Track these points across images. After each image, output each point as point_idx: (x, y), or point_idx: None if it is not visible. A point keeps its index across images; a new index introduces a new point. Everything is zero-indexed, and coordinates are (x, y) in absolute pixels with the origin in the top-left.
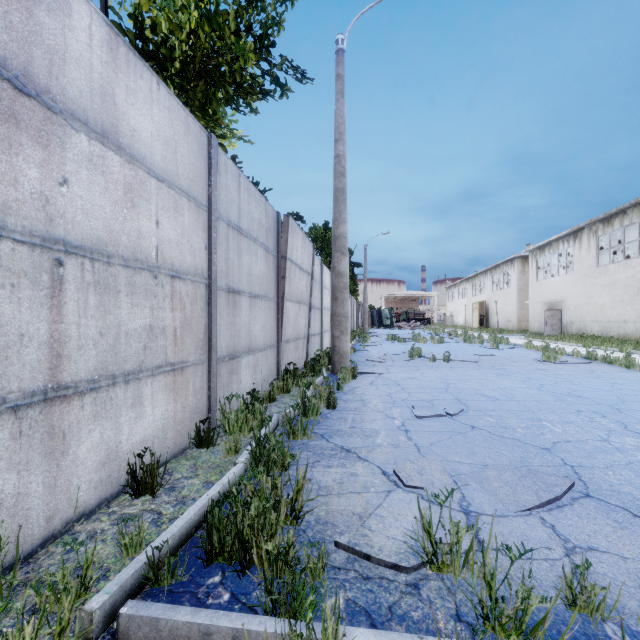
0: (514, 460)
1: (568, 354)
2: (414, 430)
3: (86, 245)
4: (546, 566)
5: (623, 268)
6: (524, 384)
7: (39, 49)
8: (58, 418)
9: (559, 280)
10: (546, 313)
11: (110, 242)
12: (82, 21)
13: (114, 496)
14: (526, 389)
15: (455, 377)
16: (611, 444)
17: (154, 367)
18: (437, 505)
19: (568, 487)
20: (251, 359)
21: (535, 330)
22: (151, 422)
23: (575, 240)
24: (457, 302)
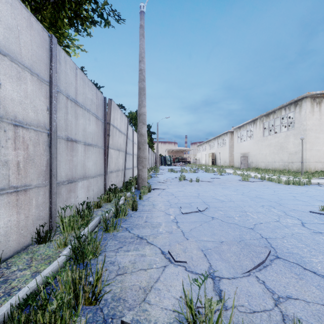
0: (236, 237)
1: (252, 177)
2: (181, 221)
3: None
4: (266, 317)
5: (274, 137)
6: (235, 192)
7: None
8: None
9: (247, 143)
10: (241, 158)
11: None
12: None
13: None
14: (236, 195)
15: (202, 190)
16: (281, 223)
17: None
18: (195, 274)
19: (268, 254)
20: (85, 182)
21: (237, 166)
22: None
23: (254, 124)
24: (202, 153)
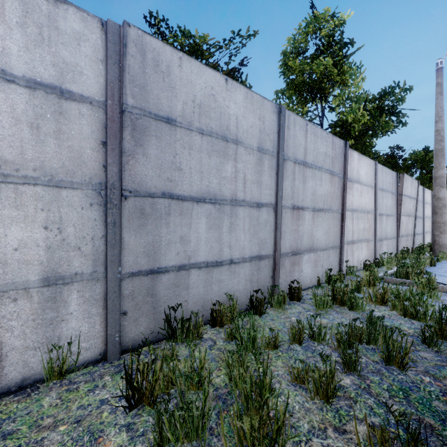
0: None
1: None
2: None
3: (355, 209)
4: None
5: None
6: None
7: (351, 171)
8: (353, 247)
9: None
10: None
11: (358, 207)
12: (355, 158)
13: (358, 270)
14: None
15: None
16: None
17: (364, 239)
18: None
19: None
20: (386, 242)
21: None
22: (363, 255)
23: None
24: None
